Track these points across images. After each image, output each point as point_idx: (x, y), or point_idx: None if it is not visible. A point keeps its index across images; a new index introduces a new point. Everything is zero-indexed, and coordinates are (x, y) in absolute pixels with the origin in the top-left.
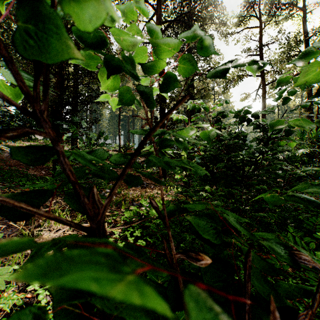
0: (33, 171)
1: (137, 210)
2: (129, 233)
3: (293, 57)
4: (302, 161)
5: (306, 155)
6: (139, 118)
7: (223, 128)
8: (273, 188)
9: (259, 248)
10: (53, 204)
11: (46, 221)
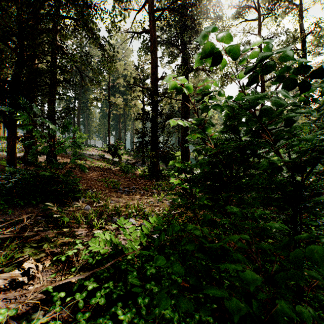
0: None
1: (108, 240)
2: (82, 297)
3: None
4: None
5: None
6: (131, 118)
7: None
8: None
9: (323, 312)
10: None
11: None
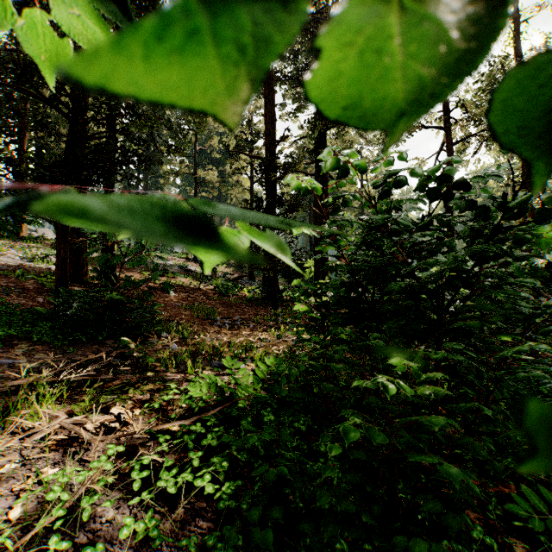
0: (19, 298)
1: (214, 382)
2: (192, 439)
3: None
4: (542, 279)
5: (551, 267)
6: (230, 203)
7: (395, 209)
8: (501, 334)
9: (477, 466)
10: (44, 367)
11: (14, 409)
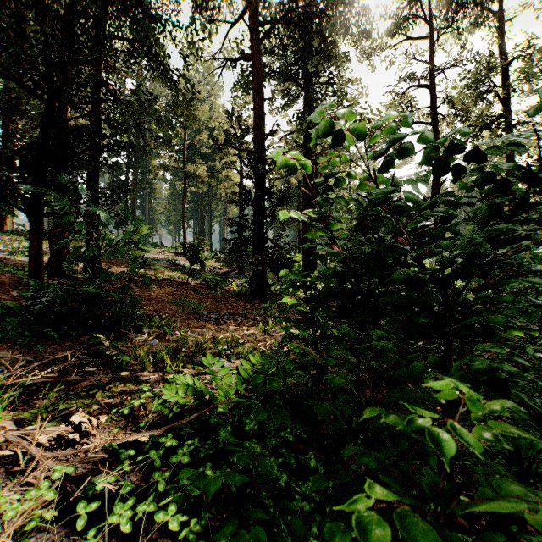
0: None
1: (190, 384)
2: (159, 455)
3: (484, 94)
4: None
5: None
6: (220, 198)
7: None
8: (511, 330)
9: None
10: (5, 367)
11: None
